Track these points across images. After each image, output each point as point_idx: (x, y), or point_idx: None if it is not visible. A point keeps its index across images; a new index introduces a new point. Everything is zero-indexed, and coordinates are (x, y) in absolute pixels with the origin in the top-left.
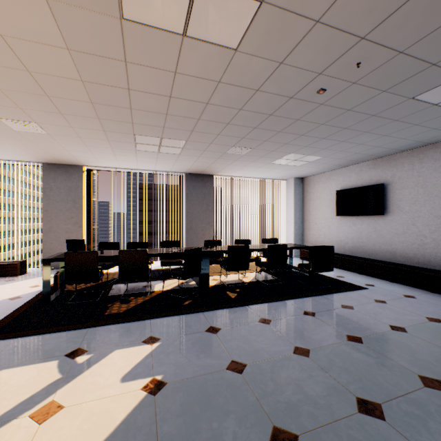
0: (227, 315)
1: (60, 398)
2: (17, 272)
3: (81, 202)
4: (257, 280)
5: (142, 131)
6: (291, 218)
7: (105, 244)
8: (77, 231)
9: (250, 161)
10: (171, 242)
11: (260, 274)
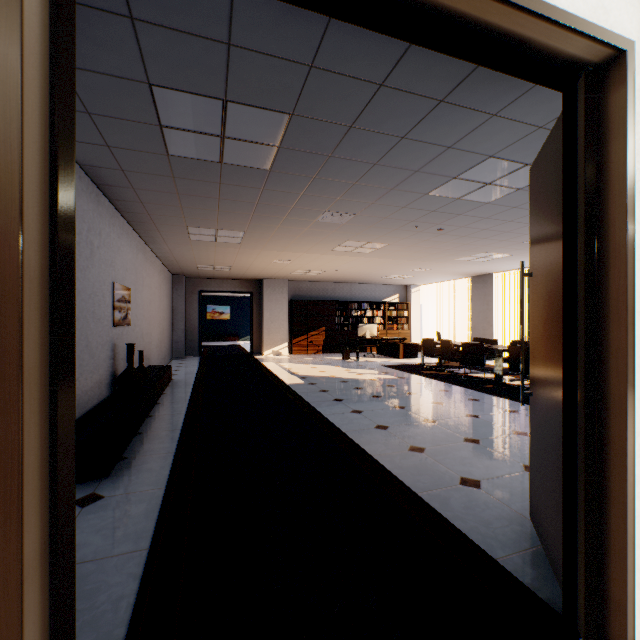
0: (443, 385)
1: (364, 374)
2: None
3: (491, 304)
4: None
5: (450, 258)
6: None
7: (475, 339)
8: (489, 329)
9: None
10: (518, 342)
11: None
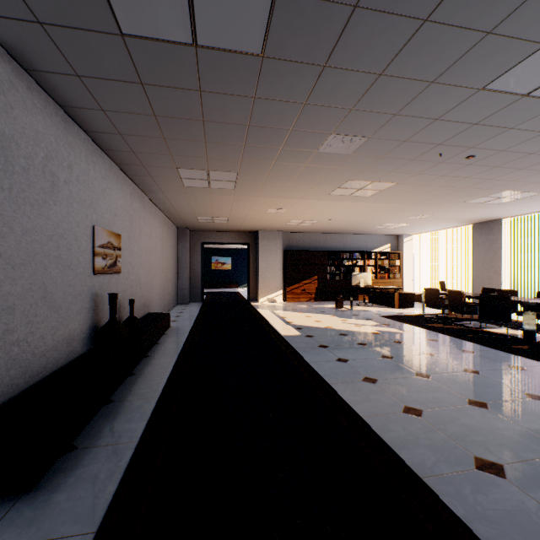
0: (462, 343)
1: (363, 326)
2: None
3: (499, 252)
4: None
5: (461, 200)
6: None
7: (484, 290)
8: (496, 278)
9: None
10: None
11: None
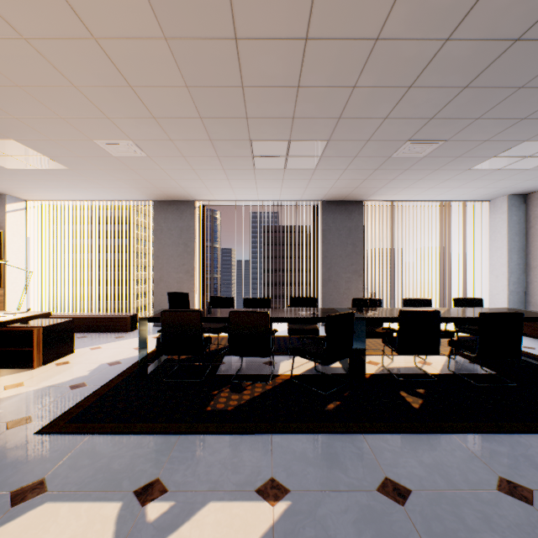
0: (414, 451)
1: None
2: (127, 328)
3: (193, 245)
4: (452, 373)
5: (260, 131)
6: (500, 264)
7: (217, 300)
8: (188, 281)
9: (431, 169)
10: (303, 299)
11: (453, 360)
